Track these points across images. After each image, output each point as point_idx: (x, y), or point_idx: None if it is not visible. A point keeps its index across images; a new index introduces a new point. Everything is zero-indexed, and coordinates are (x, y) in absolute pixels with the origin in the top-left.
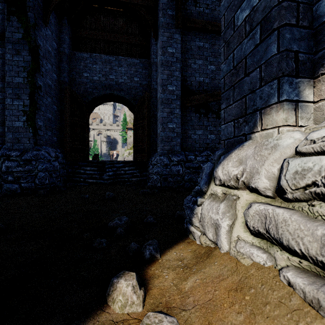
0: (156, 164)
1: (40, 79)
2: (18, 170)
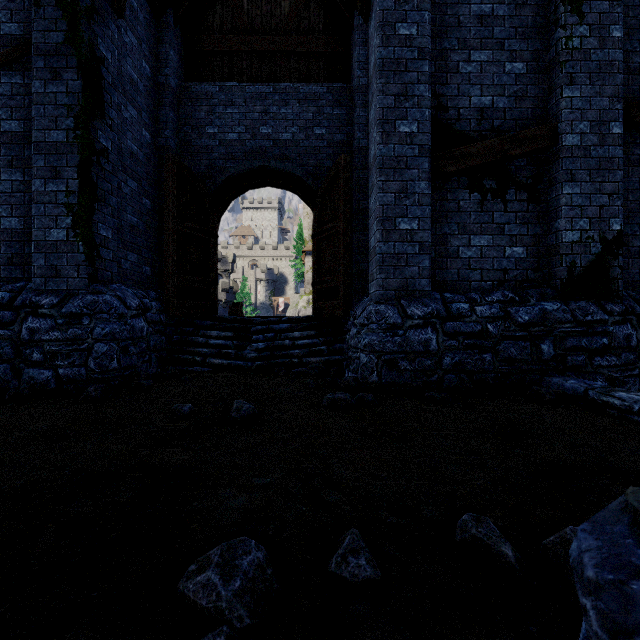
0: (366, 324)
1: (105, 134)
2: (52, 337)
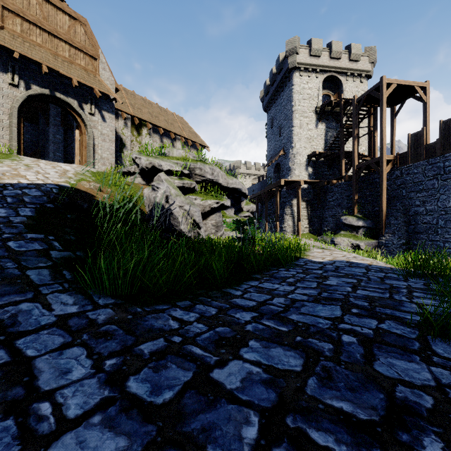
0: None
1: None
2: None
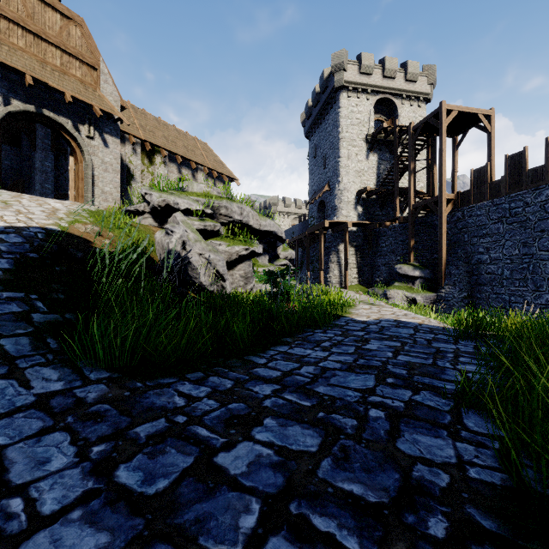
0: None
1: None
2: None
